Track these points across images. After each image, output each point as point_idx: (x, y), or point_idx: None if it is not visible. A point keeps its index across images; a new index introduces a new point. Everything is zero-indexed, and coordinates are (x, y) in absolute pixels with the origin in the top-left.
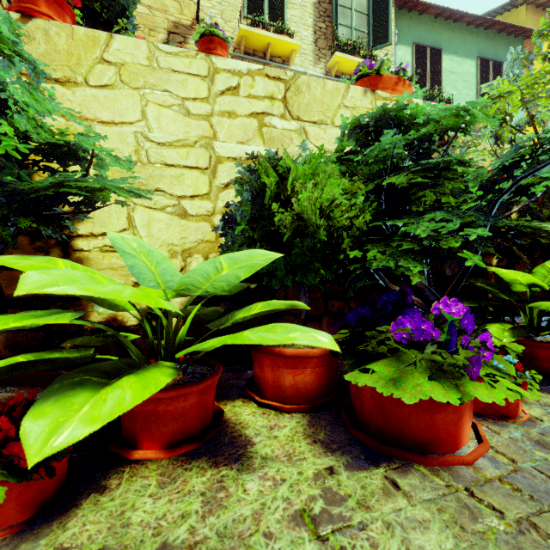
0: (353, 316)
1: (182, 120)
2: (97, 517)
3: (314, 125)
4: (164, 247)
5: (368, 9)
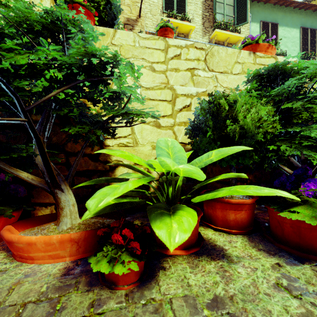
0: (277, 182)
1: (151, 74)
2: (171, 281)
3: (221, 73)
4: (149, 144)
5: (234, 2)
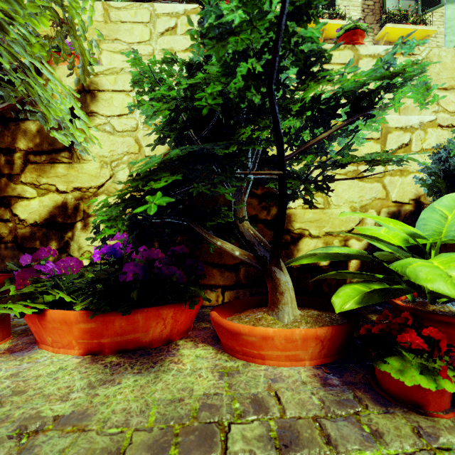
0: None
1: None
2: None
3: (444, 90)
4: (346, 204)
5: None
